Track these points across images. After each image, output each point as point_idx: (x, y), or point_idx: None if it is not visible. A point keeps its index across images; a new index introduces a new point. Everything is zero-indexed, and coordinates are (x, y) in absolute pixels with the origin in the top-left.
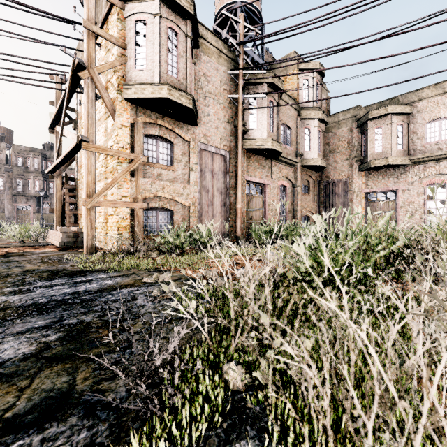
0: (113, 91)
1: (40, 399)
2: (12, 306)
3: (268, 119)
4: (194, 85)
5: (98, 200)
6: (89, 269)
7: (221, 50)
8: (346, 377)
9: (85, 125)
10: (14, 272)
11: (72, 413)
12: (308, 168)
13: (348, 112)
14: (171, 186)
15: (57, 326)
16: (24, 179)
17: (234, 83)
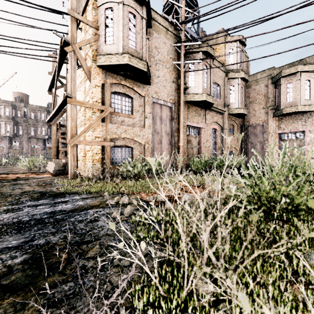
0: (89, 60)
1: None
2: (0, 223)
3: (203, 79)
4: (148, 55)
5: (78, 139)
6: (69, 192)
7: (168, 29)
8: None
9: (69, 85)
10: (15, 192)
11: None
12: (233, 115)
13: (264, 72)
14: (131, 129)
15: (26, 247)
16: (35, 127)
17: (177, 53)
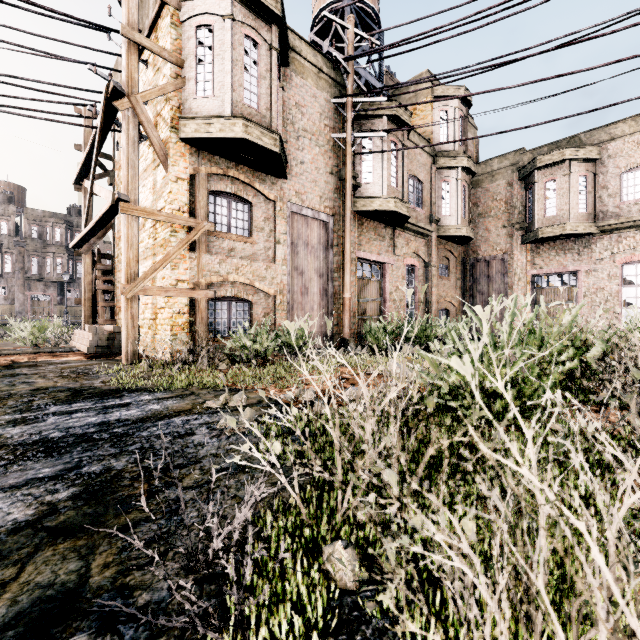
0: (165, 128)
1: (31, 601)
2: (9, 443)
3: (389, 169)
4: (282, 119)
5: (142, 286)
6: (128, 388)
7: (321, 69)
8: (543, 593)
9: (124, 177)
10: (18, 390)
11: (78, 627)
12: (447, 240)
13: (505, 157)
14: (248, 265)
15: (72, 476)
16: (41, 258)
17: (340, 116)
